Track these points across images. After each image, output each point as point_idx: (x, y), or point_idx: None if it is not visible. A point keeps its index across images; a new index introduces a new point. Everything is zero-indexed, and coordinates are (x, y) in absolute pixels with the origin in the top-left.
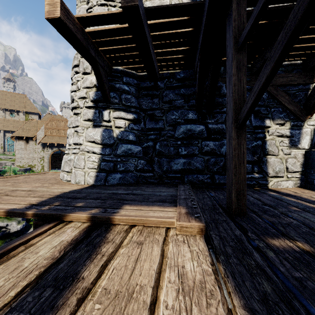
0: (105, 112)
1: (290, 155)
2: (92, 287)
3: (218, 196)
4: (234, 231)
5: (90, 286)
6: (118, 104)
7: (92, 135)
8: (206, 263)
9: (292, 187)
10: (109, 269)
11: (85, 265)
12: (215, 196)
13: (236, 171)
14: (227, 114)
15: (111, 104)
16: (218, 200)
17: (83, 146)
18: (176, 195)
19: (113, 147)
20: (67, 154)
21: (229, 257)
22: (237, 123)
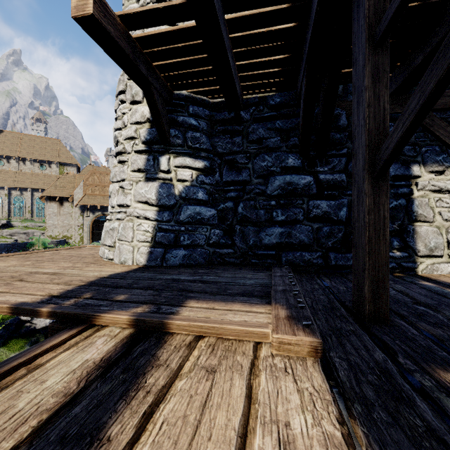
0: (163, 158)
1: None
2: None
3: (337, 287)
4: (372, 353)
5: None
6: (181, 146)
7: (144, 193)
8: (329, 419)
9: None
10: (155, 423)
11: (116, 411)
12: (332, 286)
13: (370, 248)
14: (354, 155)
15: (172, 146)
16: (337, 294)
17: (131, 209)
18: (270, 285)
19: (175, 210)
20: (109, 221)
21: (370, 408)
22: (373, 169)
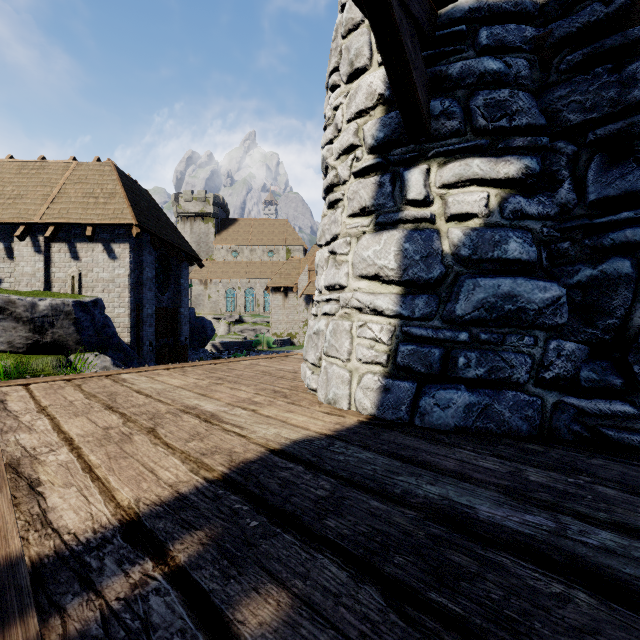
0: (412, 173)
1: None
2: None
3: None
4: None
5: None
6: (458, 133)
7: (372, 256)
8: None
9: None
10: None
11: None
12: None
13: None
14: None
15: (434, 140)
16: None
17: (347, 292)
18: None
19: (442, 290)
20: (315, 317)
21: None
22: None
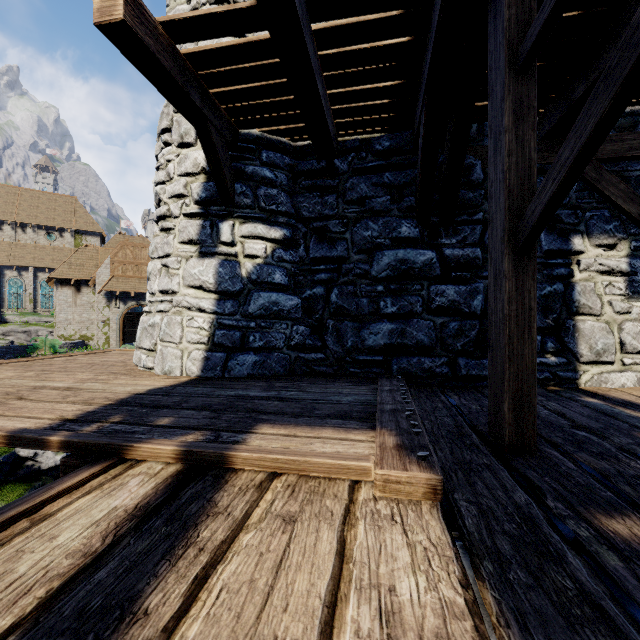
0: (224, 225)
1: (628, 315)
2: (165, 639)
3: (468, 406)
4: (512, 493)
5: (160, 637)
6: (251, 207)
7: (198, 274)
8: (449, 581)
9: (634, 387)
10: (211, 590)
11: (156, 576)
12: (461, 404)
13: (511, 351)
14: (490, 223)
15: (238, 207)
16: (467, 415)
17: (179, 296)
18: (375, 403)
19: (241, 298)
20: (147, 314)
21: (505, 566)
22: (515, 241)
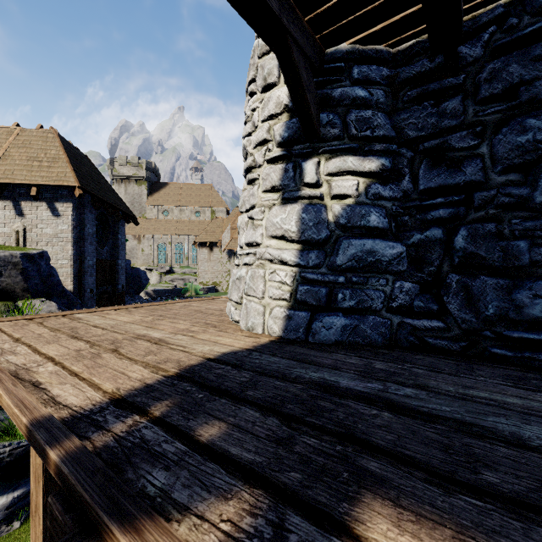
0: (308, 164)
1: None
2: None
3: None
4: None
5: None
6: (339, 138)
7: (280, 222)
8: None
9: None
10: None
11: None
12: None
13: None
14: None
15: (323, 141)
16: None
17: (261, 248)
18: None
19: (328, 247)
20: (237, 267)
21: None
22: None
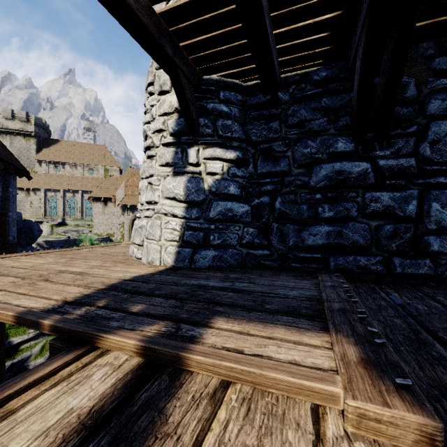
0: (191, 150)
1: None
2: None
3: (413, 305)
4: None
5: None
6: (211, 135)
7: (172, 188)
8: None
9: None
10: None
11: None
12: (405, 303)
13: None
14: None
15: (201, 136)
16: (417, 316)
17: (159, 205)
18: (320, 298)
19: (204, 206)
20: (138, 219)
21: None
22: None
